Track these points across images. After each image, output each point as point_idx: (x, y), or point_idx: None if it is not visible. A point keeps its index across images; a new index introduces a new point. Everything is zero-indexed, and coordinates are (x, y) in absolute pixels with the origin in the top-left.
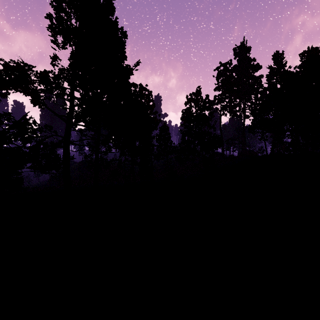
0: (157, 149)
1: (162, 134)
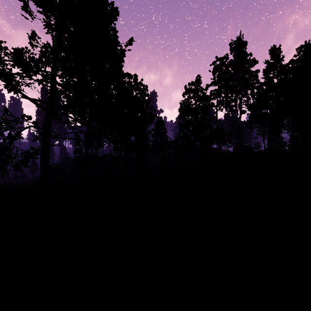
0: (153, 144)
1: (158, 129)
